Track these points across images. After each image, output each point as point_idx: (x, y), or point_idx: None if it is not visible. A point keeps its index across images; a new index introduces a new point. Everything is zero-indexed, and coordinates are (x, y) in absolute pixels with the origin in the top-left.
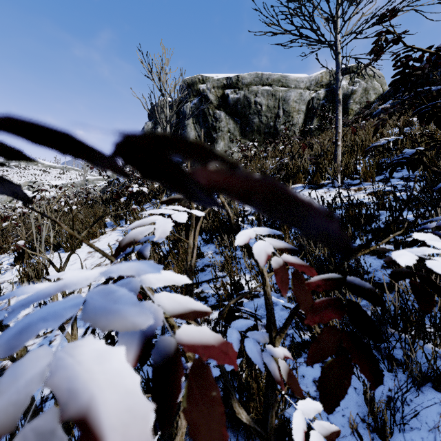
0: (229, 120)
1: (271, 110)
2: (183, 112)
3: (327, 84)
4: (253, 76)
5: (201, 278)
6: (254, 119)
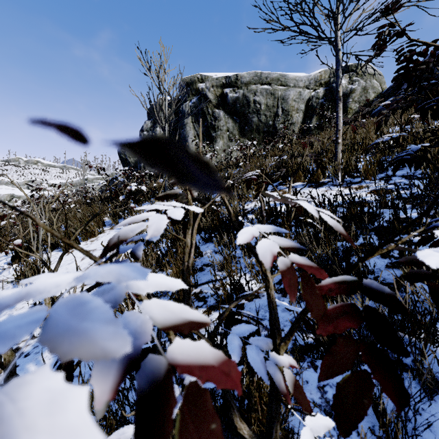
0: (228, 119)
1: (270, 109)
2: (182, 111)
3: (326, 83)
4: (252, 75)
5: (200, 278)
6: (253, 118)
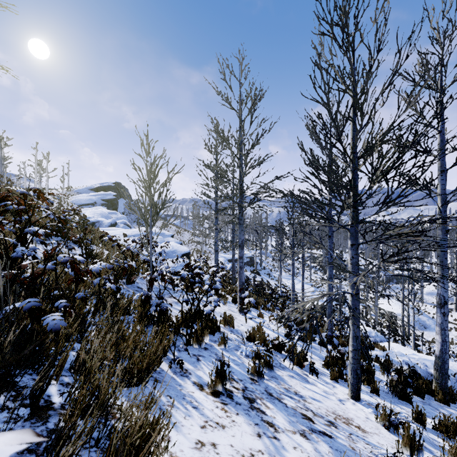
0: None
1: None
2: None
3: None
4: None
5: None
6: None
